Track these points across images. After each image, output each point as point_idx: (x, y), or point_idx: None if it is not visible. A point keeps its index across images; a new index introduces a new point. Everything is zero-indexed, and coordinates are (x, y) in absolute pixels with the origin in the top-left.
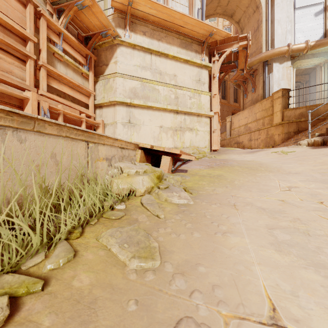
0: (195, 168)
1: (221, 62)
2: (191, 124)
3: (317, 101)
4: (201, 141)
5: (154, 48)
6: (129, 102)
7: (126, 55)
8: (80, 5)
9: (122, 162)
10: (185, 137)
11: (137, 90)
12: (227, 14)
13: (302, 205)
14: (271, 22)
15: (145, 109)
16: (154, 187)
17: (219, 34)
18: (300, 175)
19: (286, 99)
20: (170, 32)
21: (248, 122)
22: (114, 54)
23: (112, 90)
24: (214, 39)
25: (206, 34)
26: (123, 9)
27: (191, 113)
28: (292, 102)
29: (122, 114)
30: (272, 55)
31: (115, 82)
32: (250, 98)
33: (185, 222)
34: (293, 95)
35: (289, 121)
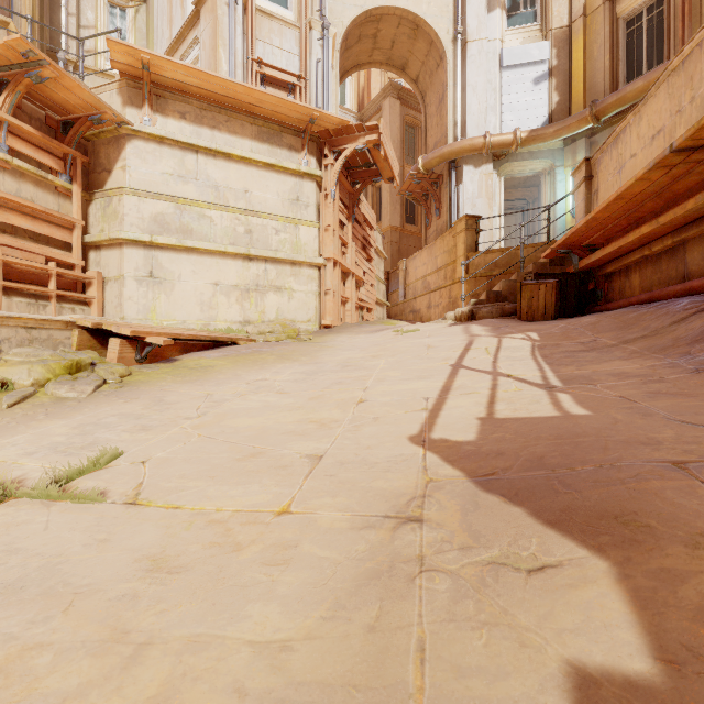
0: (196, 357)
1: (339, 167)
2: (279, 280)
3: (541, 237)
4: (301, 310)
5: (200, 143)
6: (149, 240)
7: (146, 154)
8: (36, 77)
9: (28, 347)
10: (266, 303)
11: (167, 218)
12: (395, 64)
13: (217, 397)
14: (463, 89)
15: (183, 253)
16: (52, 379)
17: (327, 119)
18: (313, 366)
19: (474, 234)
20: (236, 113)
21: (427, 272)
22: (122, 152)
23: (117, 218)
24: (322, 127)
25: (305, 119)
26: (137, 74)
27: (278, 259)
28: (497, 239)
29: (136, 261)
30: (459, 151)
31: (122, 203)
32: (434, 227)
33: (28, 411)
34: (500, 226)
35: (476, 274)
